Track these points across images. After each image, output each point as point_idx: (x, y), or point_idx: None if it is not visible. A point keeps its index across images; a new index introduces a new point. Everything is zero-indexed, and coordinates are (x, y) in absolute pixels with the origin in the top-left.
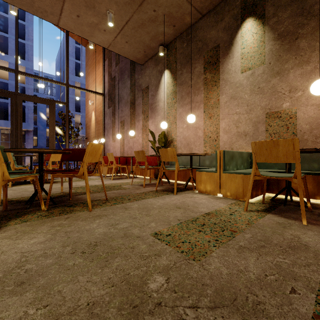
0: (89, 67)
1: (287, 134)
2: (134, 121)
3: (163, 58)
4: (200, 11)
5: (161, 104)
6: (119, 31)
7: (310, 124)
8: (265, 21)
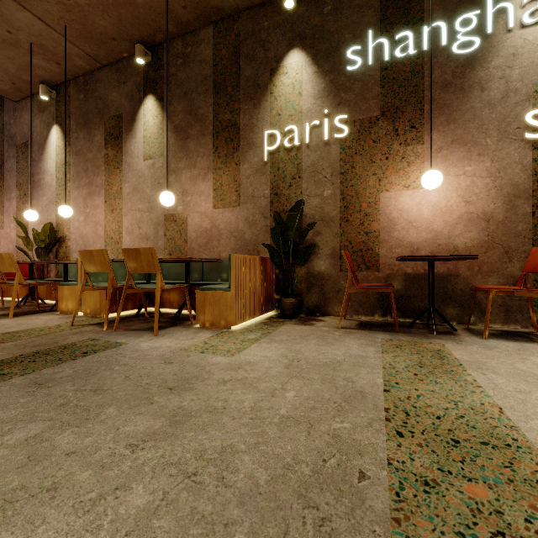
0: None
1: (181, 241)
2: (2, 199)
3: (52, 104)
4: (97, 59)
5: (48, 178)
6: None
7: (196, 232)
8: (164, 106)
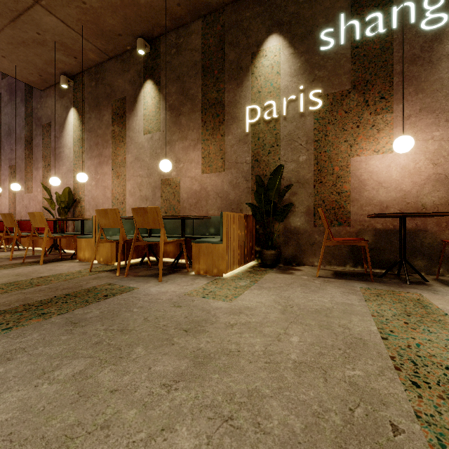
0: None
1: (174, 201)
2: (31, 169)
3: (69, 91)
4: (106, 52)
5: (66, 151)
6: None
7: (188, 194)
8: (160, 89)
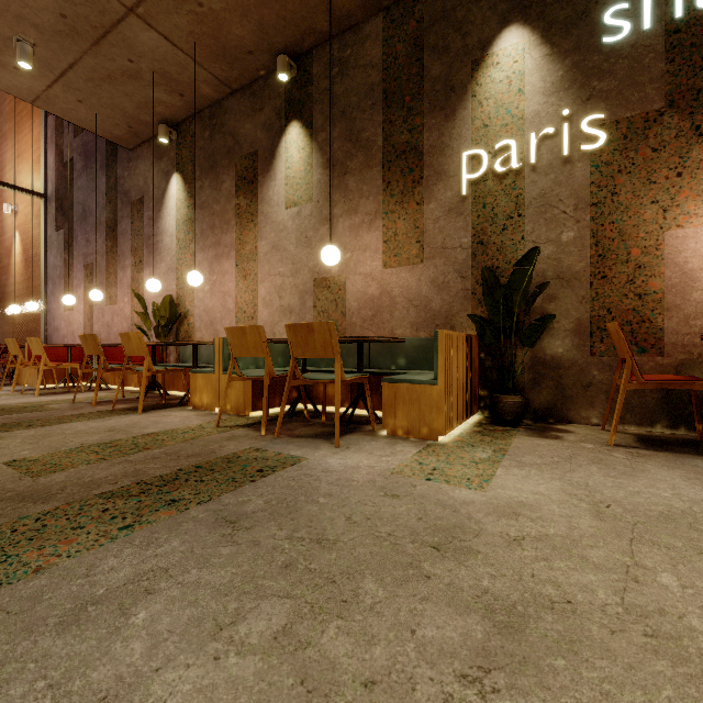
0: (5, 120)
1: (336, 314)
2: (115, 268)
3: (171, 148)
4: (227, 83)
5: (167, 239)
6: (56, 77)
7: (359, 302)
8: (313, 134)
